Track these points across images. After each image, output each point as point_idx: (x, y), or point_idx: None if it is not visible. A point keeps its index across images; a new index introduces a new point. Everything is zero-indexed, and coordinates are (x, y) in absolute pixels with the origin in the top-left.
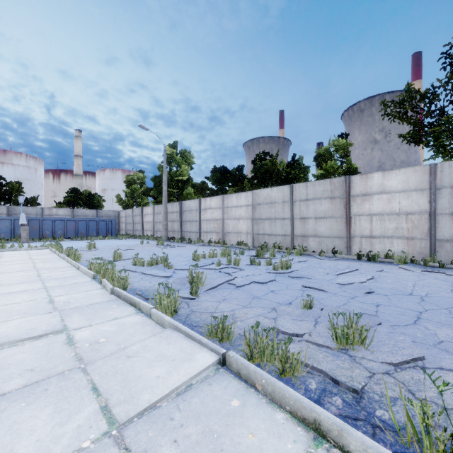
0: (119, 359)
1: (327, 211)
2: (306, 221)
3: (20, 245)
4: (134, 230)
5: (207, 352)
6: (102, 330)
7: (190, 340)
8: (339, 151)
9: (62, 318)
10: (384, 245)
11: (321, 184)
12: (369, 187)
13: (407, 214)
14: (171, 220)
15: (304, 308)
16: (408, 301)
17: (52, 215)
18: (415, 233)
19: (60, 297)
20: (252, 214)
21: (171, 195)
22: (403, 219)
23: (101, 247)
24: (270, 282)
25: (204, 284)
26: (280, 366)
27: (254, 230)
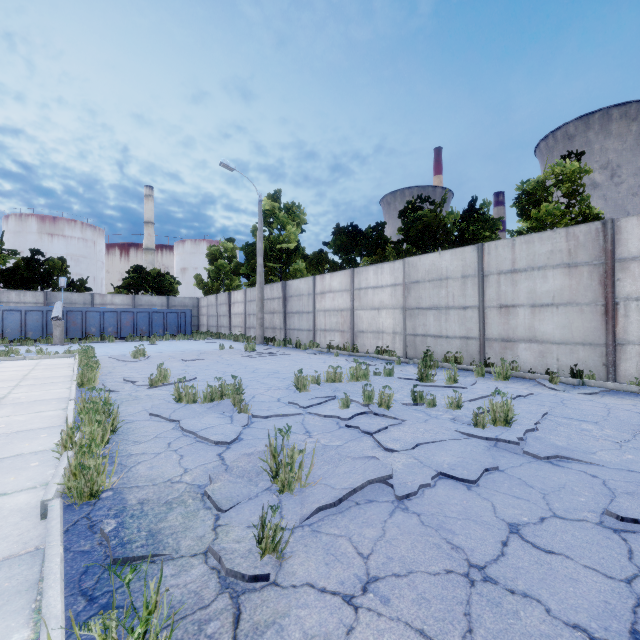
0: None
1: (559, 293)
2: (512, 311)
3: (38, 351)
4: (219, 326)
5: None
6: None
7: None
8: (563, 186)
9: None
10: None
11: (546, 239)
12: None
13: None
14: (270, 311)
15: None
16: None
17: (105, 304)
18: None
19: None
20: (403, 300)
21: (271, 273)
22: None
23: (157, 354)
24: (483, 474)
25: (309, 477)
26: None
27: (407, 328)
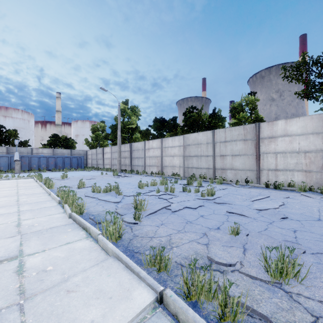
0: (58, 295)
1: (241, 150)
2: (225, 157)
3: (12, 176)
4: (97, 164)
5: (144, 288)
6: (52, 257)
7: (129, 271)
8: (249, 105)
9: (22, 242)
10: (287, 177)
11: (236, 129)
12: (275, 132)
13: (305, 152)
14: (124, 157)
15: (231, 234)
16: (319, 226)
17: (38, 153)
18: (312, 167)
19: (27, 221)
20: (183, 153)
21: (124, 139)
22: (302, 156)
23: (72, 177)
24: (199, 207)
25: (146, 209)
26: (220, 311)
27: (185, 164)
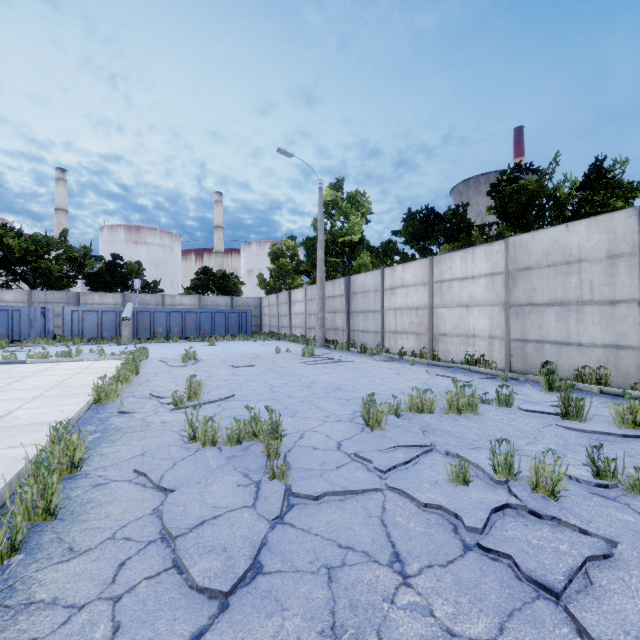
0: None
1: None
2: None
3: (99, 351)
4: (280, 326)
5: None
6: None
7: None
8: None
9: None
10: None
11: None
12: None
13: None
14: (332, 310)
15: None
16: None
17: (174, 305)
18: None
19: None
20: (505, 294)
21: (333, 269)
22: None
23: (209, 357)
24: None
25: None
26: None
27: (511, 331)
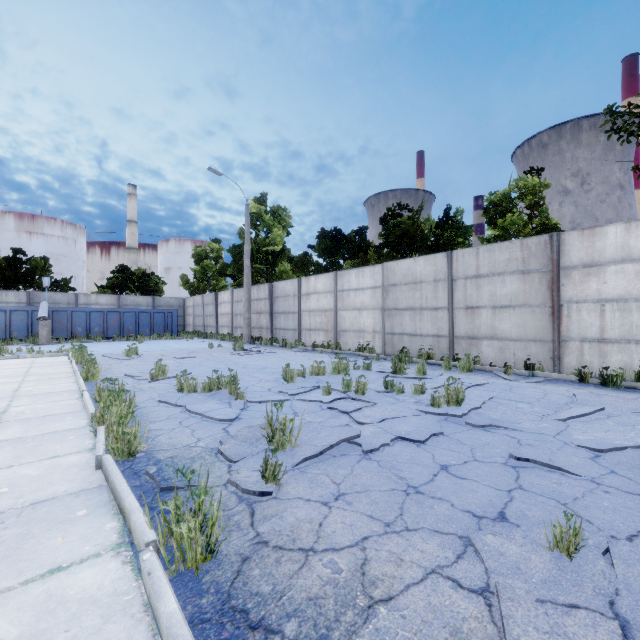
0: None
1: (515, 296)
2: (477, 312)
3: (29, 350)
4: (205, 326)
5: None
6: None
7: None
8: (526, 198)
9: None
10: (629, 357)
11: (504, 249)
12: (598, 252)
13: None
14: (257, 311)
15: (554, 548)
16: None
17: (89, 304)
18: None
19: None
20: (382, 302)
21: (258, 274)
22: None
23: (148, 353)
24: (431, 437)
25: (298, 441)
26: None
27: (385, 327)
